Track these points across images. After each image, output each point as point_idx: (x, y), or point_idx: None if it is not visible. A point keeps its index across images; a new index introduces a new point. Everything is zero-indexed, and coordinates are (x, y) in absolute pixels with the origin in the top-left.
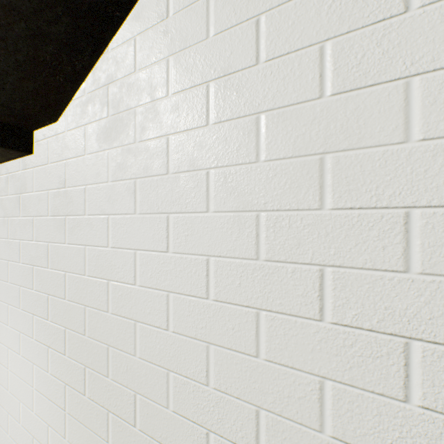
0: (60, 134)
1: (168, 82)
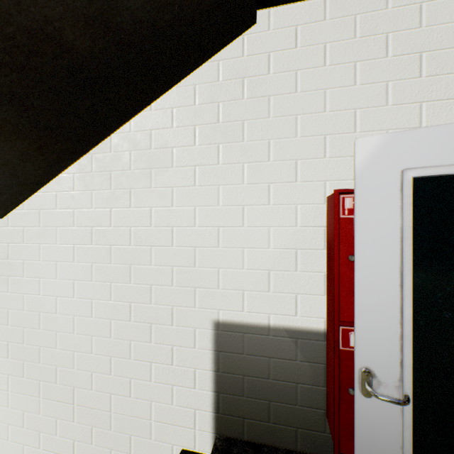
0: (4, 227)
1: (74, 220)
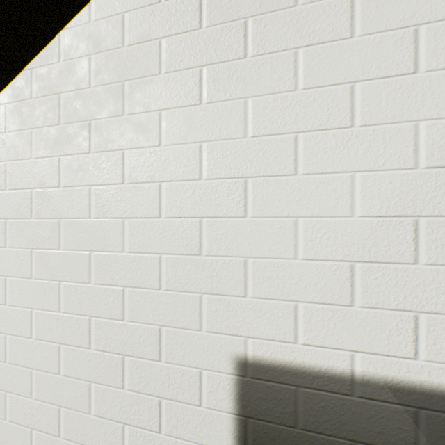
0: None
1: (6, 179)
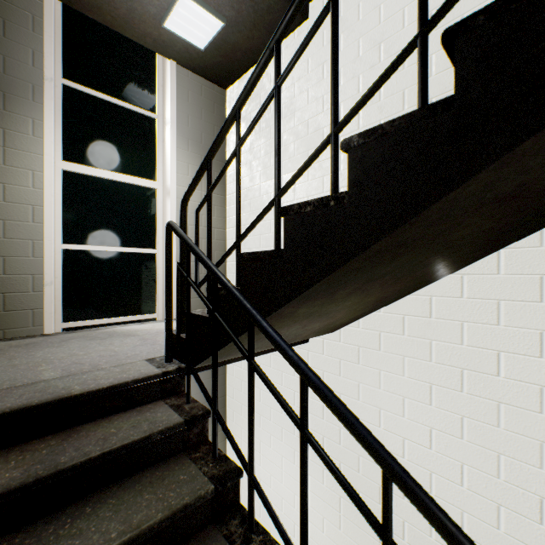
0: None
1: None
